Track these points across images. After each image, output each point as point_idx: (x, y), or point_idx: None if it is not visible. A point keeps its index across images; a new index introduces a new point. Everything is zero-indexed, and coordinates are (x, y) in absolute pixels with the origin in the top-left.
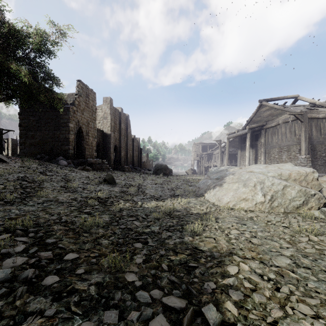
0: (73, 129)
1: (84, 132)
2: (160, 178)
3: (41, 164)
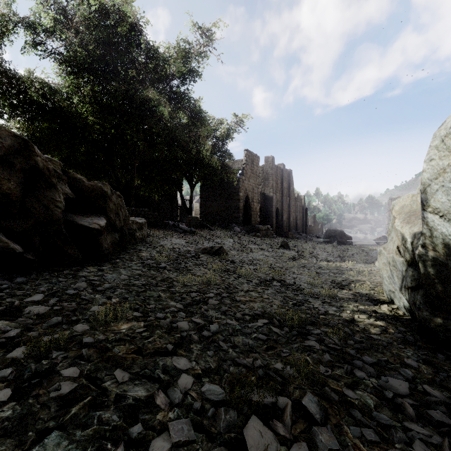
0: (242, 198)
1: (250, 199)
2: (333, 247)
3: (227, 231)
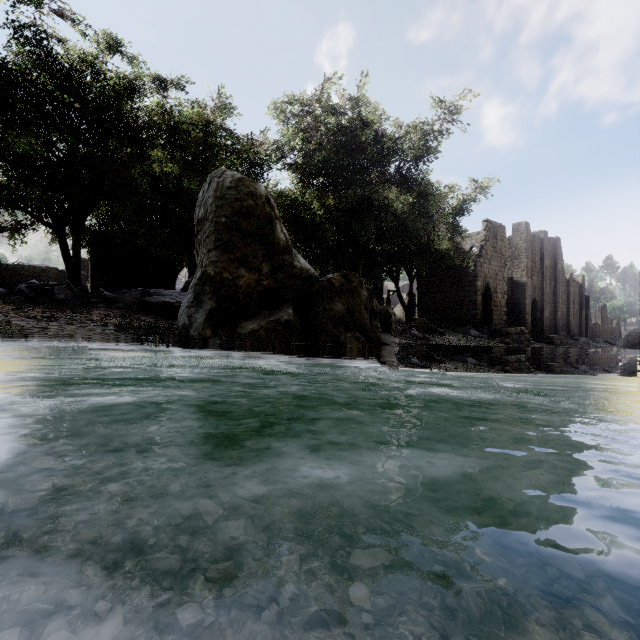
0: (479, 288)
1: (491, 289)
2: None
3: (462, 336)
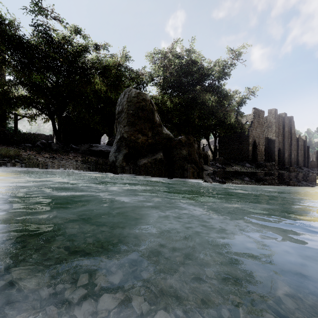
0: (250, 143)
1: (256, 143)
2: None
3: (242, 167)
